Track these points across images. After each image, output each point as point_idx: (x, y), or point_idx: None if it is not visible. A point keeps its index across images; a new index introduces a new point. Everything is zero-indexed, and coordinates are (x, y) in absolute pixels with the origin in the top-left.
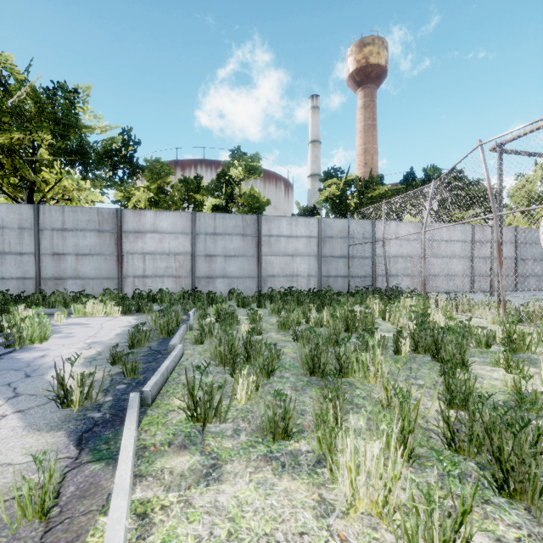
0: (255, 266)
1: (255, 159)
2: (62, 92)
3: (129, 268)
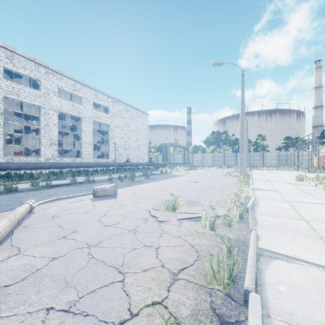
0: (262, 162)
1: (264, 137)
2: (226, 134)
3: (238, 162)
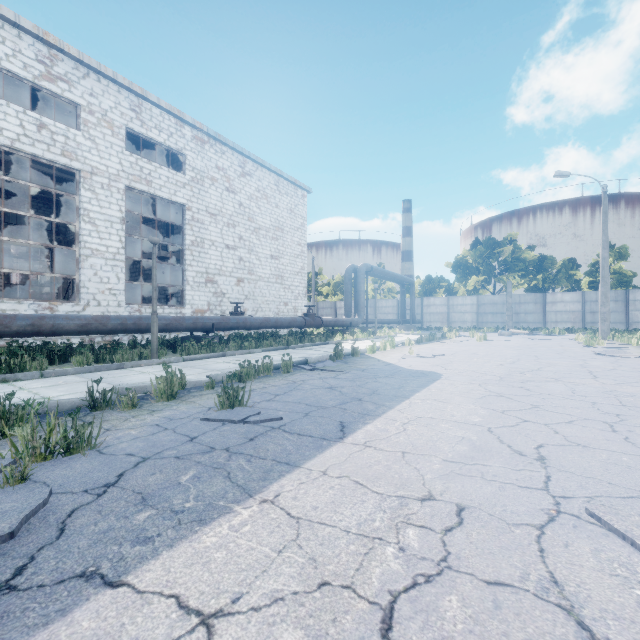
0: (624, 317)
1: (623, 249)
2: (514, 245)
3: (548, 318)
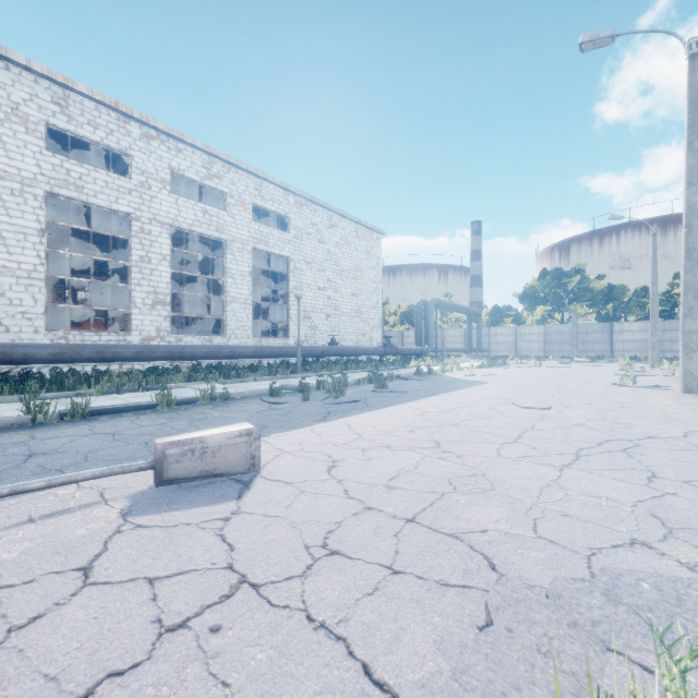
0: None
1: None
2: (581, 276)
3: (616, 347)
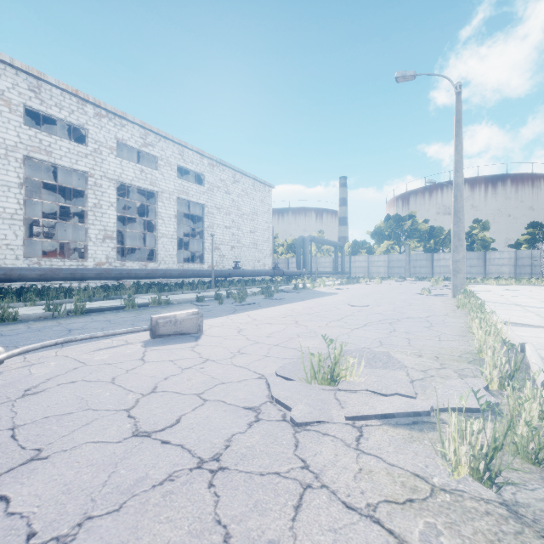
0: (483, 270)
1: (486, 223)
2: (413, 220)
3: (435, 270)
